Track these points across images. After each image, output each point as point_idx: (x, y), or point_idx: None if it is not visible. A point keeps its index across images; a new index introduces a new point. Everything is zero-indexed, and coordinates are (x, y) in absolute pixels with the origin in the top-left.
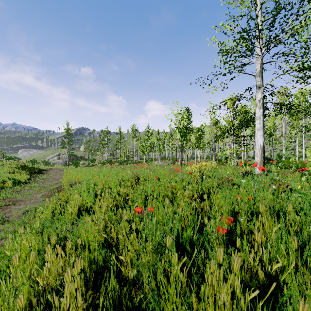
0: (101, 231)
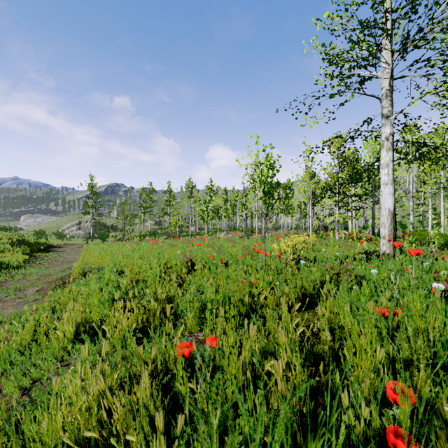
0: (96, 406)
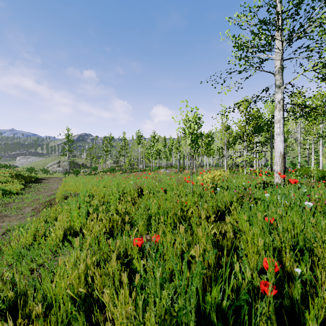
0: (83, 276)
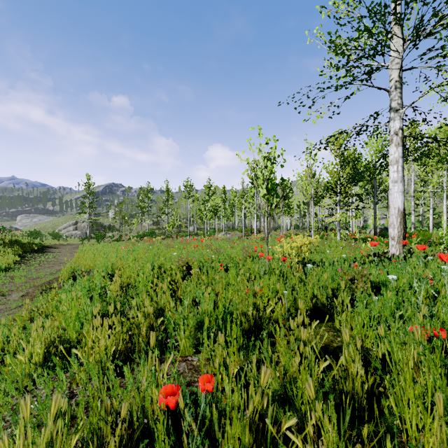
0: None
